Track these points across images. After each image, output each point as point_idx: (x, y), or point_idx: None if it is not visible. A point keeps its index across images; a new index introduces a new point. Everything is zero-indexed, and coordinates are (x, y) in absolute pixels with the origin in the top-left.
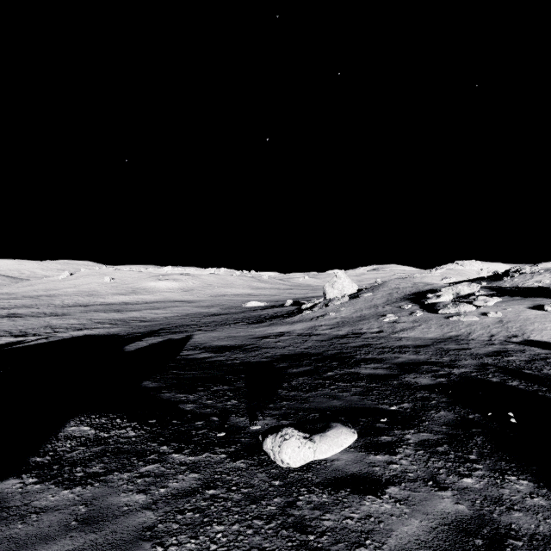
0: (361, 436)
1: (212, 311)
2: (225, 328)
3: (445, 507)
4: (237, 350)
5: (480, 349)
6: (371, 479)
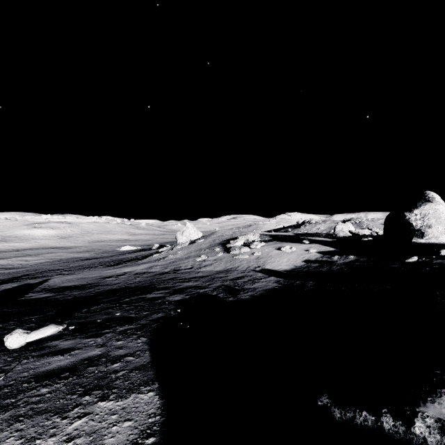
0: (94, 331)
1: (86, 256)
2: (84, 271)
3: (91, 353)
4: (77, 289)
5: (232, 276)
6: (69, 349)
